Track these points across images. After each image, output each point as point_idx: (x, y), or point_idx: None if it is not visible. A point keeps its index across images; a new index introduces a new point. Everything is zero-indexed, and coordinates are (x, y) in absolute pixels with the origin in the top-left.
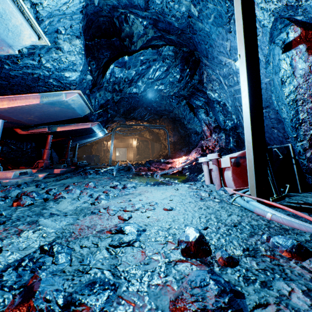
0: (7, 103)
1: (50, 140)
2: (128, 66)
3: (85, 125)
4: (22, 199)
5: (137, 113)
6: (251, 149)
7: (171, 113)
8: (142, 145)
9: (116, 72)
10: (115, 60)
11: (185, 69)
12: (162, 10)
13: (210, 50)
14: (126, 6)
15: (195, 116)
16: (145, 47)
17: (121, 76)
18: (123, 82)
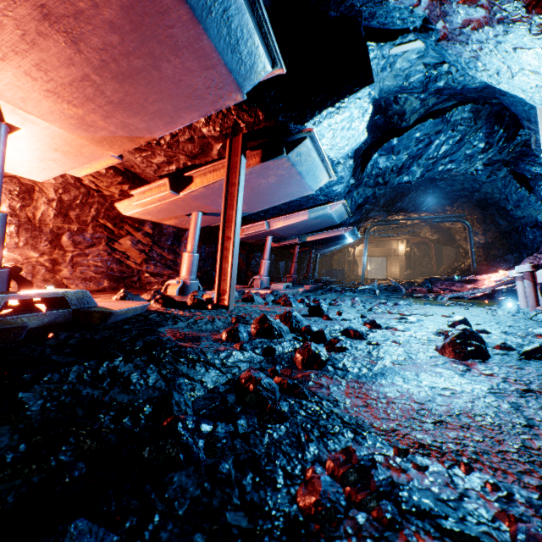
0: (282, 222)
1: (297, 251)
2: (397, 150)
3: (337, 231)
4: (319, 300)
5: (407, 201)
6: None
7: (476, 193)
8: (416, 251)
9: (380, 162)
10: (378, 147)
11: (494, 131)
12: (447, 85)
13: (532, 112)
14: (397, 92)
15: (532, 194)
16: (422, 117)
17: (386, 165)
18: (389, 172)
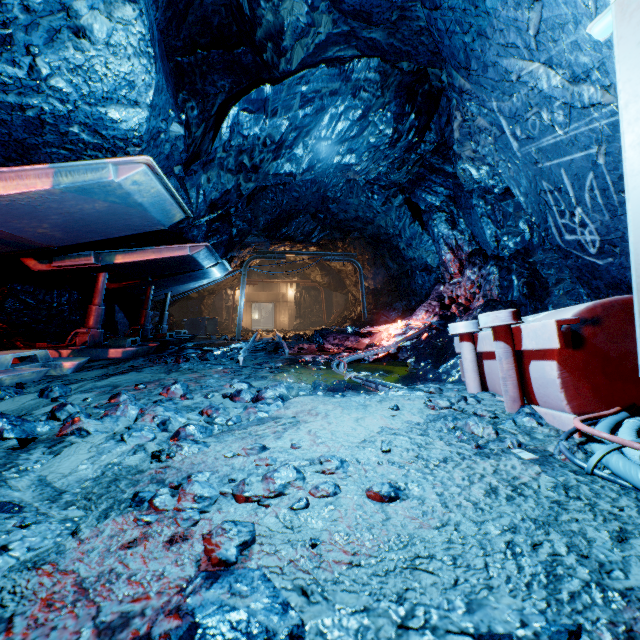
0: None
1: (104, 284)
2: (273, 108)
3: (177, 249)
4: None
5: (295, 226)
6: None
7: (369, 226)
8: (307, 297)
9: (245, 125)
10: (242, 97)
11: (405, 113)
12: None
13: (478, 46)
14: None
15: (425, 231)
16: (312, 65)
17: (255, 133)
18: (260, 147)
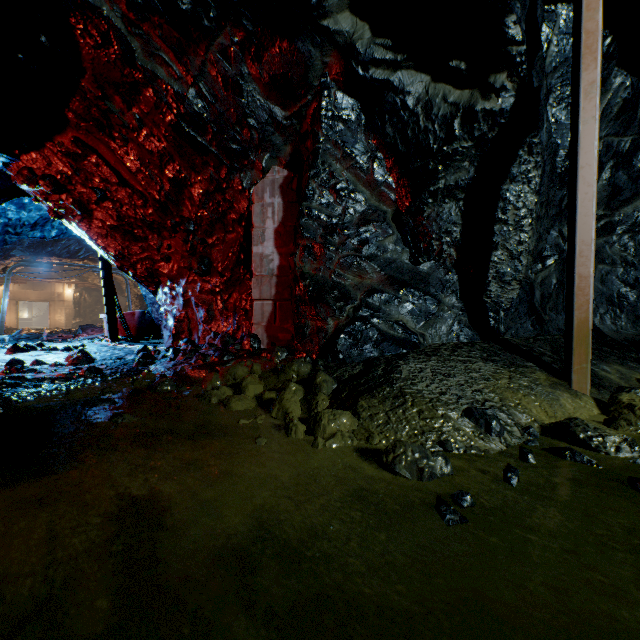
0: None
1: None
2: (30, 208)
3: None
4: None
5: (61, 247)
6: (106, 312)
7: None
8: (88, 297)
9: (11, 214)
10: (8, 198)
11: None
12: None
13: None
14: None
15: None
16: None
17: (18, 218)
18: (21, 225)
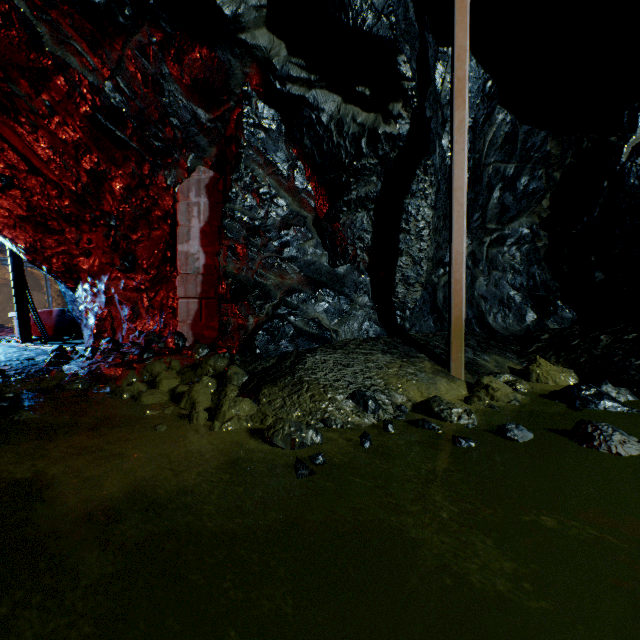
0: None
1: None
2: None
3: None
4: None
5: None
6: (17, 310)
7: None
8: None
9: None
10: None
11: None
12: None
13: None
14: None
15: None
16: None
17: None
18: None
